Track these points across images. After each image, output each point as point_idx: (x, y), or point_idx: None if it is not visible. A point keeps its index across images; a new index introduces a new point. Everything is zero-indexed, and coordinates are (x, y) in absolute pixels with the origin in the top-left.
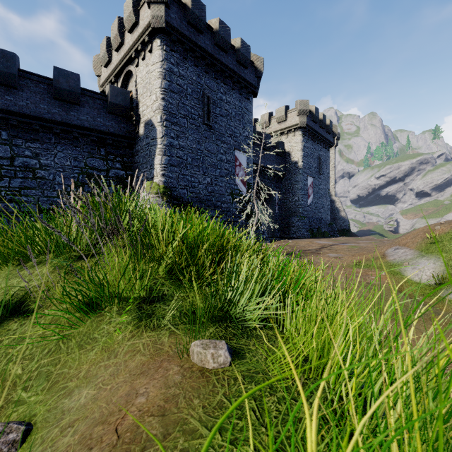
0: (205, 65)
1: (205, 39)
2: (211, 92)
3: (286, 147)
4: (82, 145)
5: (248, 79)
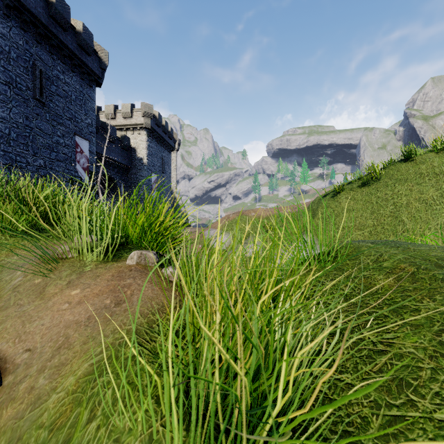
0: (36, 33)
1: (36, 5)
2: (45, 66)
3: (132, 142)
4: None
5: (92, 67)
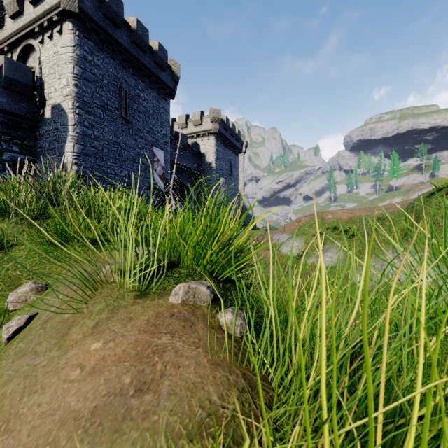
0: (122, 59)
1: (122, 35)
2: (129, 87)
3: (201, 148)
4: None
5: (166, 81)
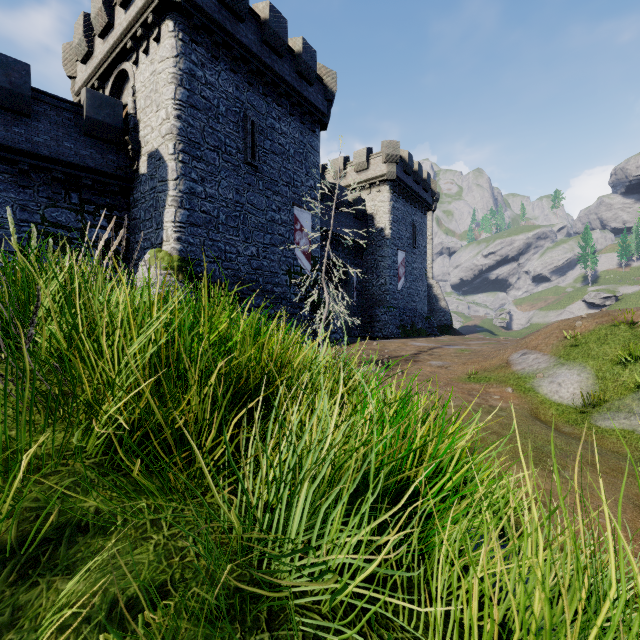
0: (247, 72)
1: (247, 32)
2: (257, 116)
3: (368, 207)
4: (36, 186)
5: (315, 101)
